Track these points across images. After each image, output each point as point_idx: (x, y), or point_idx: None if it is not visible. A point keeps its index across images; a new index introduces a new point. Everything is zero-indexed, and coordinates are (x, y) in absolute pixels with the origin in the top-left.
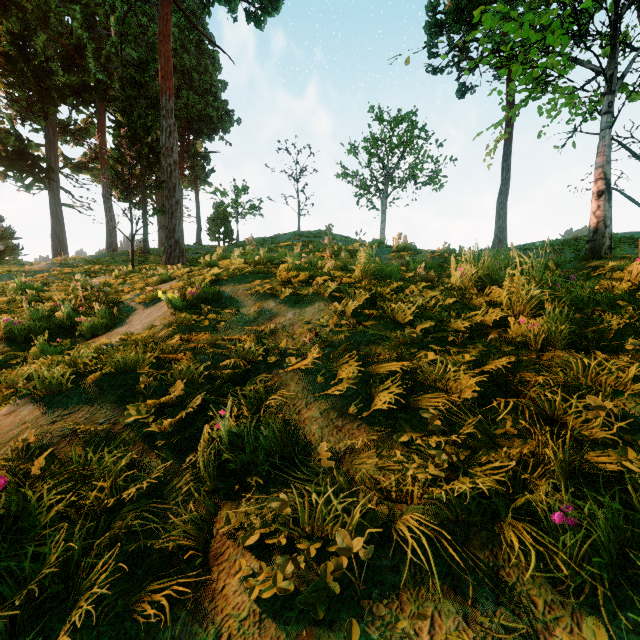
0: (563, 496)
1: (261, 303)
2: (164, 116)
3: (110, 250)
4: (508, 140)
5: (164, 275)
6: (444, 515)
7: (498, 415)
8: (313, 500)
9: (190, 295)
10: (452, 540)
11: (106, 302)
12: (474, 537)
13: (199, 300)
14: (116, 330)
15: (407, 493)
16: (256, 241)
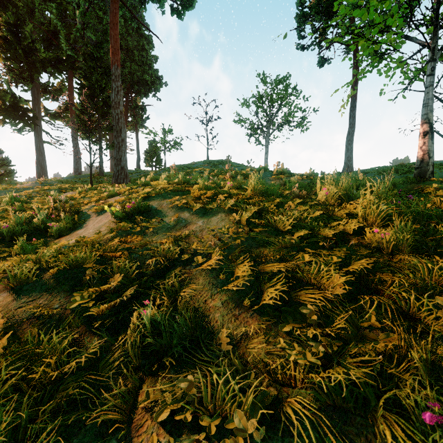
0: (427, 391)
1: (179, 214)
2: (113, 80)
3: (77, 173)
4: (354, 96)
5: (112, 192)
6: (324, 402)
7: (362, 309)
8: (215, 383)
9: (128, 208)
10: (333, 429)
11: (70, 211)
12: (350, 422)
13: (134, 211)
14: (76, 232)
15: (292, 378)
16: (178, 167)
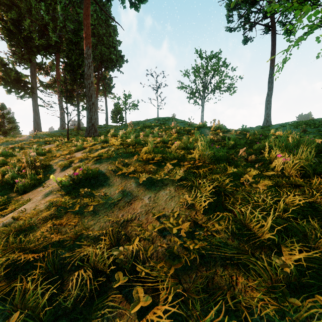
0: None
1: (125, 183)
2: (86, 58)
3: (62, 128)
4: (272, 66)
5: (79, 146)
6: None
7: None
8: None
9: (75, 175)
10: None
11: (40, 166)
12: None
13: (83, 177)
14: (38, 189)
15: None
16: (135, 123)
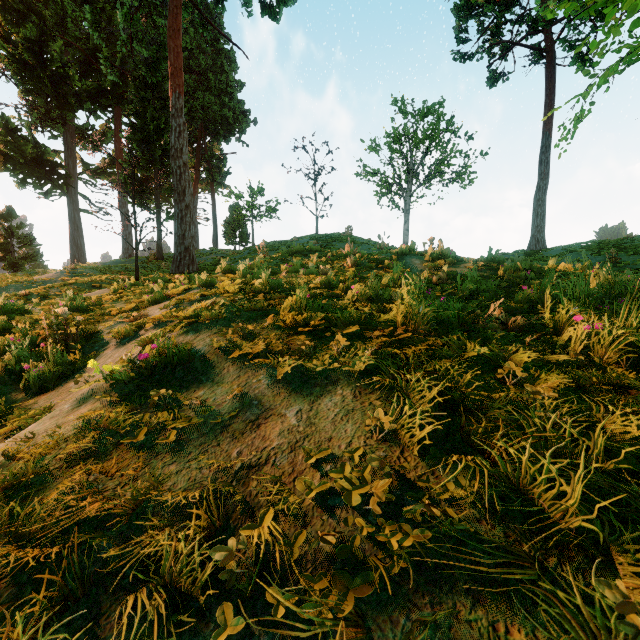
0: None
1: (248, 376)
2: (173, 115)
3: (126, 255)
4: (547, 130)
5: (157, 294)
6: None
7: None
8: None
9: (141, 359)
10: None
11: (77, 334)
12: None
13: (158, 363)
14: (69, 384)
15: None
16: (271, 246)
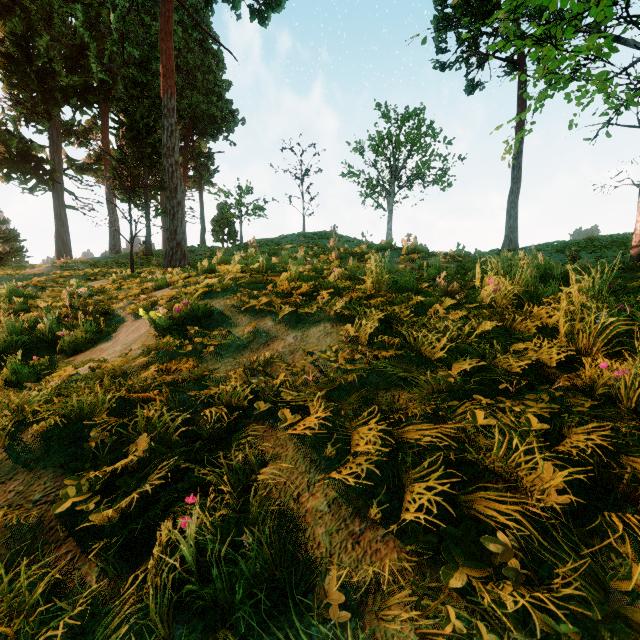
0: None
1: (257, 321)
2: (165, 115)
3: (113, 252)
4: None
5: (160, 281)
6: None
7: (606, 537)
8: None
9: (176, 311)
10: None
11: (95, 312)
12: None
13: (187, 316)
14: (100, 346)
15: None
16: (260, 242)
